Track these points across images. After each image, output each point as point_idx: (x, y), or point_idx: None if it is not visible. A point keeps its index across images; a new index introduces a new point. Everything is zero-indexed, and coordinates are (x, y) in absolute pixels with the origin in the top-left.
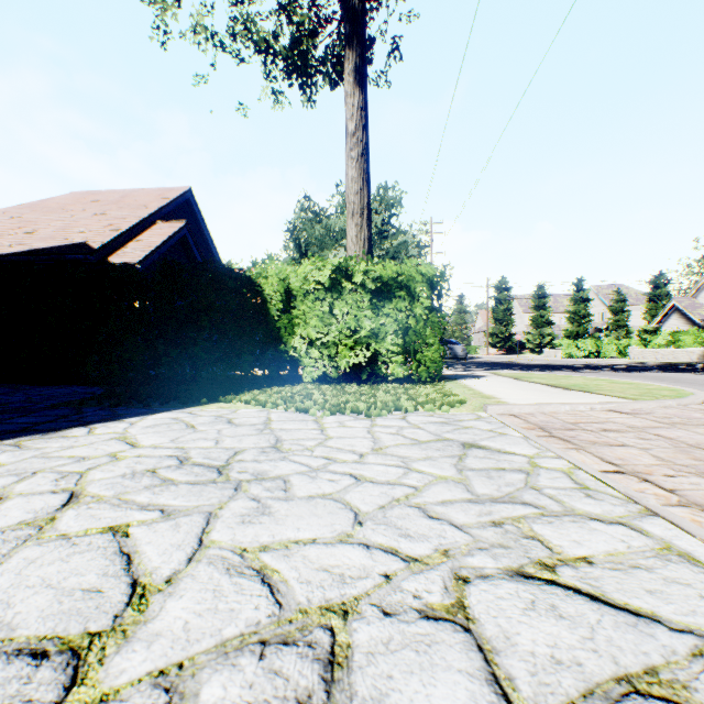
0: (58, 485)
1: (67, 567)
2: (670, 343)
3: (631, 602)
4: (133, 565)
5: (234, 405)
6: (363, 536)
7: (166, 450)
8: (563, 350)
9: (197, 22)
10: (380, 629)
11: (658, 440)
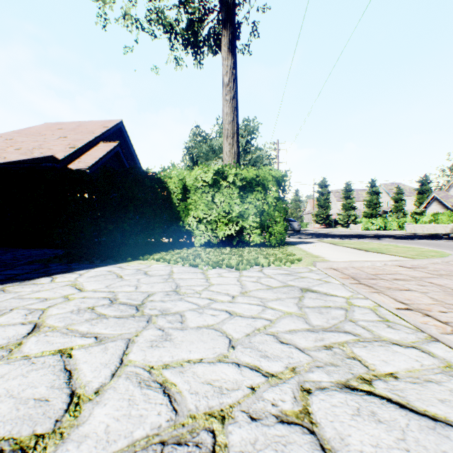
0: (27, 319)
1: (26, 381)
2: (432, 221)
3: (429, 409)
4: (73, 380)
5: (149, 262)
6: (235, 357)
7: (102, 293)
8: (363, 225)
9: (125, 12)
10: (248, 432)
11: (432, 286)
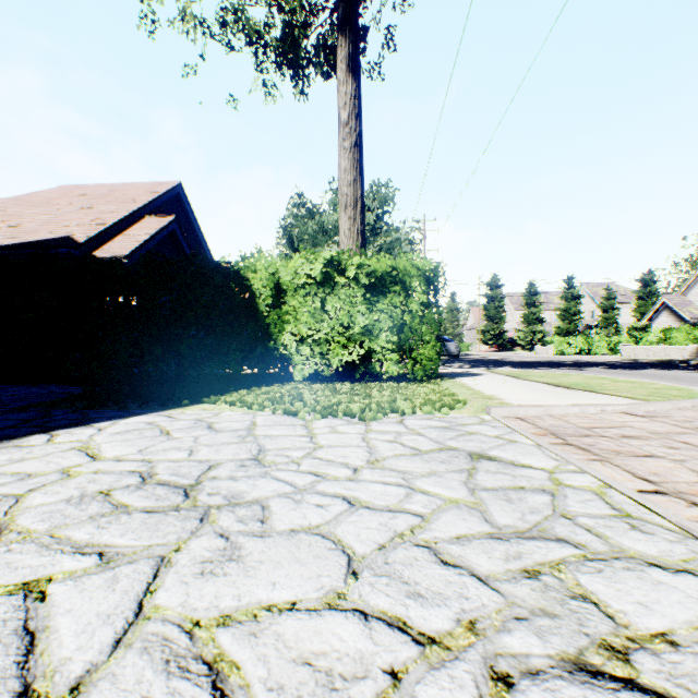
0: None
1: None
2: (661, 340)
3: None
4: (33, 656)
5: (218, 406)
6: (359, 596)
7: (130, 464)
8: (555, 347)
9: (184, 7)
10: None
11: (689, 449)
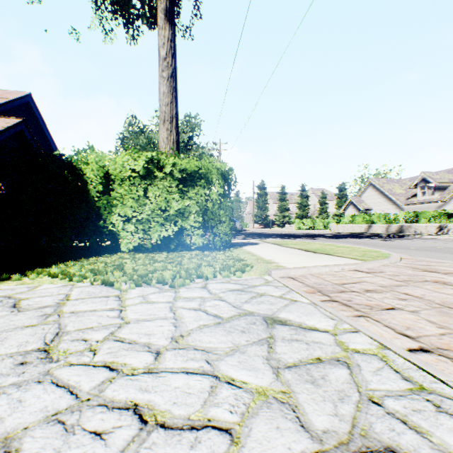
0: None
1: None
2: (351, 222)
3: None
4: None
5: (40, 279)
6: None
7: None
8: (296, 225)
9: None
10: None
11: (413, 300)
